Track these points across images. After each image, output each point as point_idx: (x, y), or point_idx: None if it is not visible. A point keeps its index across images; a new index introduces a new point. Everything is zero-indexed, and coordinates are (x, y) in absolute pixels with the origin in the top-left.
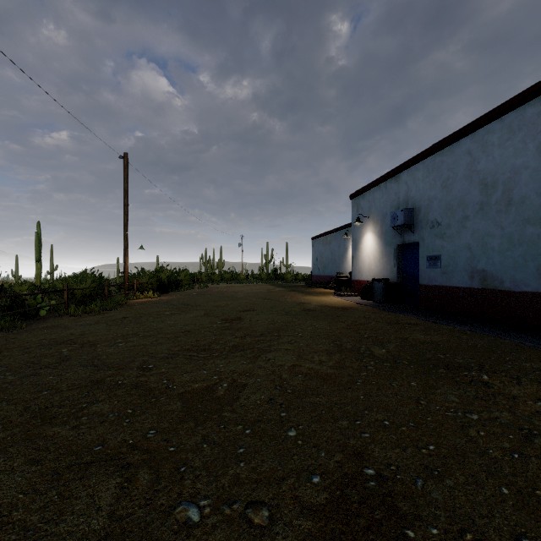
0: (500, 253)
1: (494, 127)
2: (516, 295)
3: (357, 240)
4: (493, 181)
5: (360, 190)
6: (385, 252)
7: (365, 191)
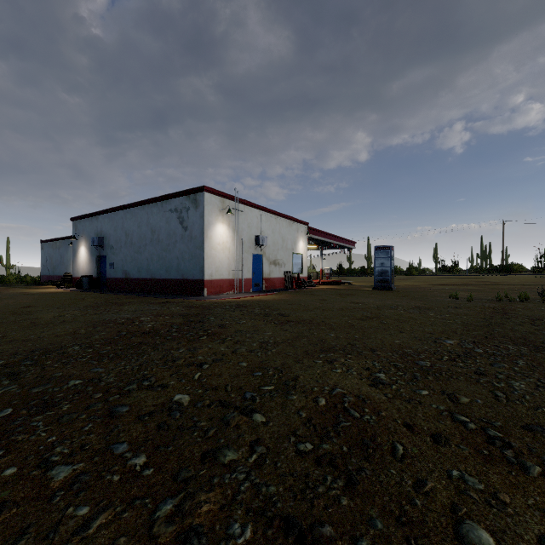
0: (130, 263)
1: (129, 211)
2: (133, 280)
3: (76, 250)
4: (128, 233)
5: (77, 217)
6: (92, 259)
7: (81, 219)
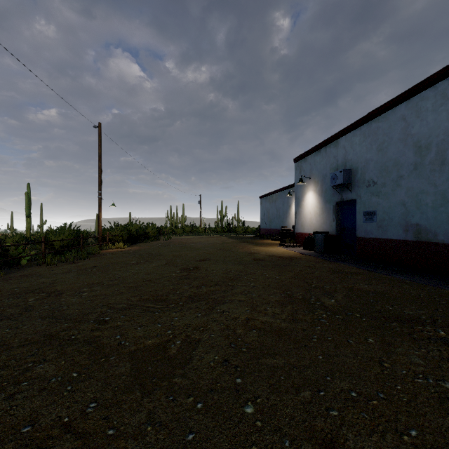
0: (433, 208)
1: (428, 94)
2: None
3: (299, 198)
4: (427, 143)
5: (302, 155)
6: (325, 208)
7: (307, 155)
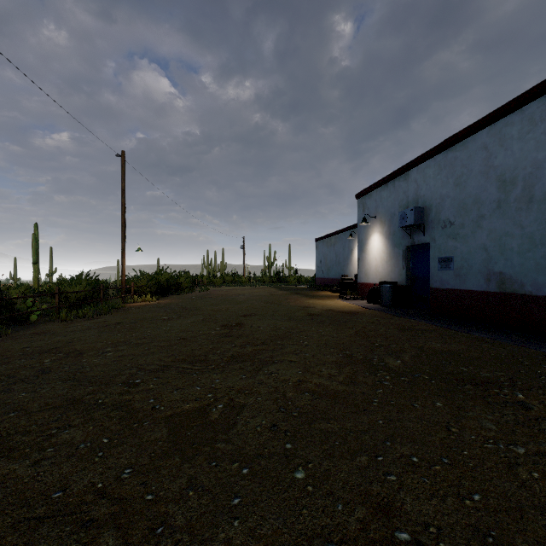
0: (519, 254)
1: (514, 119)
2: (538, 299)
3: (363, 241)
4: (512, 177)
5: (366, 189)
6: (393, 253)
7: (372, 190)
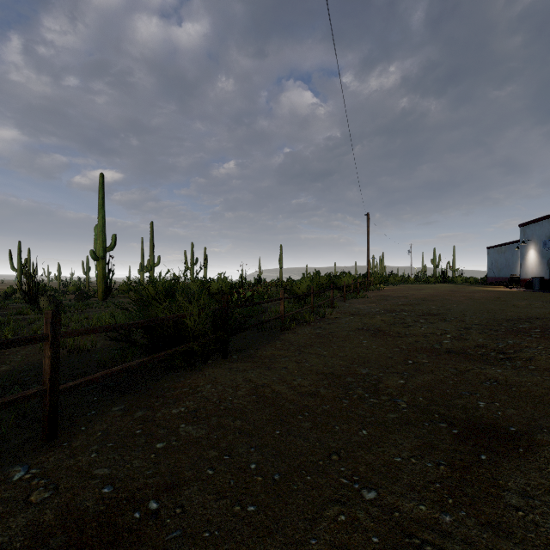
0: None
1: None
2: None
3: (523, 254)
4: None
5: (525, 223)
6: (542, 262)
7: (529, 224)
